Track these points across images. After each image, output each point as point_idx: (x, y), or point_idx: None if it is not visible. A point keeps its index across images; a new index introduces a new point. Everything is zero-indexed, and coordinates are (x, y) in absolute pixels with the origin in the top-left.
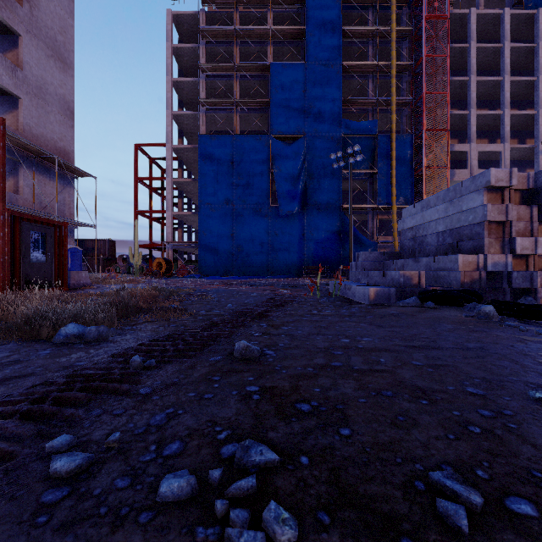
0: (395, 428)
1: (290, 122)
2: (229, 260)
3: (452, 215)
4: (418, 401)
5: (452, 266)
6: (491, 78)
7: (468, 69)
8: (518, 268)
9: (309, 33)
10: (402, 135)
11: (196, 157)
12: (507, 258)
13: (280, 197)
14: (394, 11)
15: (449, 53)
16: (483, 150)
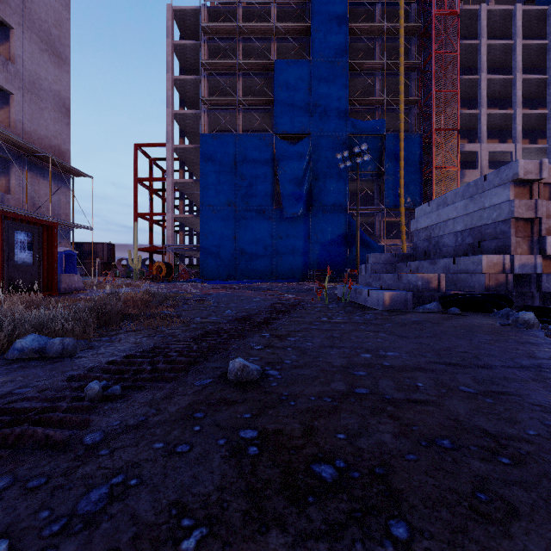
0: (481, 520)
1: (294, 121)
2: (232, 264)
3: (473, 213)
4: (496, 459)
5: (475, 268)
6: (502, 76)
7: (478, 66)
8: (548, 270)
9: (314, 29)
10: (411, 135)
11: (198, 158)
12: (536, 259)
13: (285, 199)
14: (402, 6)
15: (459, 50)
16: (493, 150)
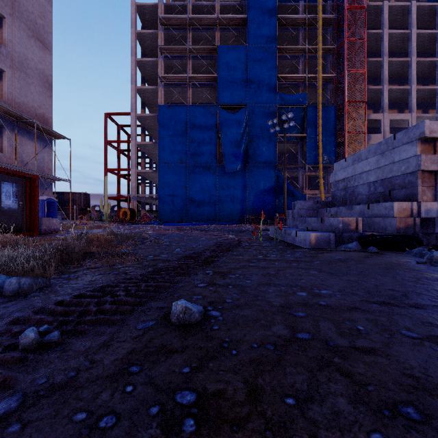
0: None
1: (234, 95)
2: (184, 209)
3: (384, 166)
4: None
5: (387, 212)
6: (400, 59)
7: (382, 51)
8: None
9: (250, 21)
10: (327, 106)
11: (156, 124)
12: None
13: (226, 157)
14: (320, 2)
15: (366, 38)
16: (394, 118)
